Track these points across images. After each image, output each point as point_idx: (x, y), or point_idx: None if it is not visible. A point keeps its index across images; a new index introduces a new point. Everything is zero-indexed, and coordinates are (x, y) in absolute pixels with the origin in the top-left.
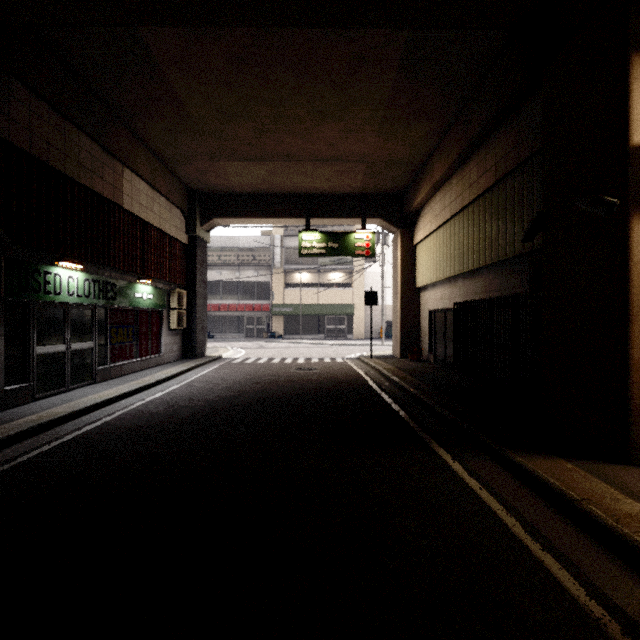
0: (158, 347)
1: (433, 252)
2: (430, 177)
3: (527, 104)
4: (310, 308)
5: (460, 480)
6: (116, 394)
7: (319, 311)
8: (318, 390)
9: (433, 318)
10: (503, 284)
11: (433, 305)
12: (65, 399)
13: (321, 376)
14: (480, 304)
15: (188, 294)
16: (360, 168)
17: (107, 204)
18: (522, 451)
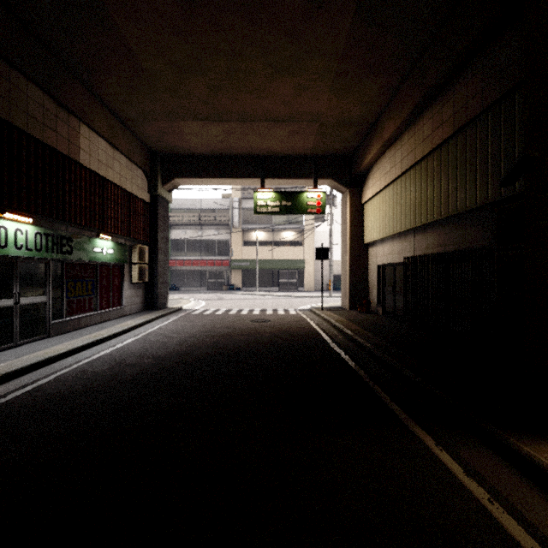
0: (120, 300)
1: (382, 209)
2: (381, 135)
3: (494, 45)
4: (265, 263)
5: (457, 483)
6: (63, 350)
7: (273, 266)
8: (272, 344)
9: (382, 272)
10: (460, 237)
11: (381, 260)
12: (8, 356)
13: (275, 328)
14: (434, 258)
15: (150, 249)
16: (312, 128)
17: (62, 158)
18: (521, 434)
